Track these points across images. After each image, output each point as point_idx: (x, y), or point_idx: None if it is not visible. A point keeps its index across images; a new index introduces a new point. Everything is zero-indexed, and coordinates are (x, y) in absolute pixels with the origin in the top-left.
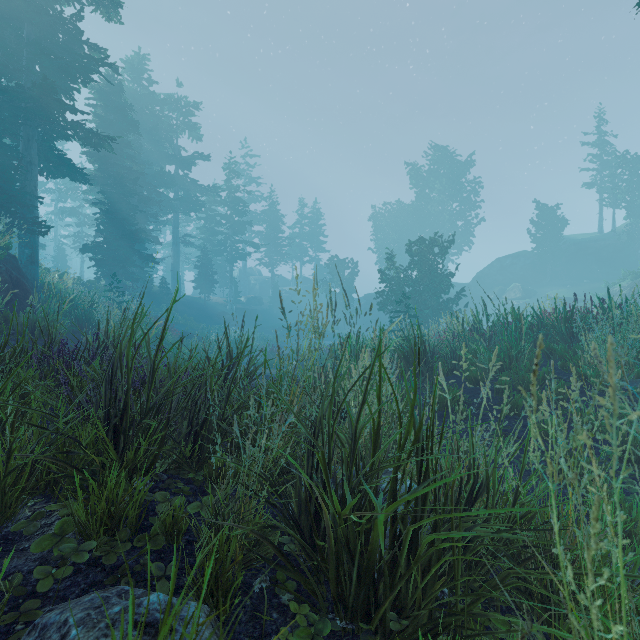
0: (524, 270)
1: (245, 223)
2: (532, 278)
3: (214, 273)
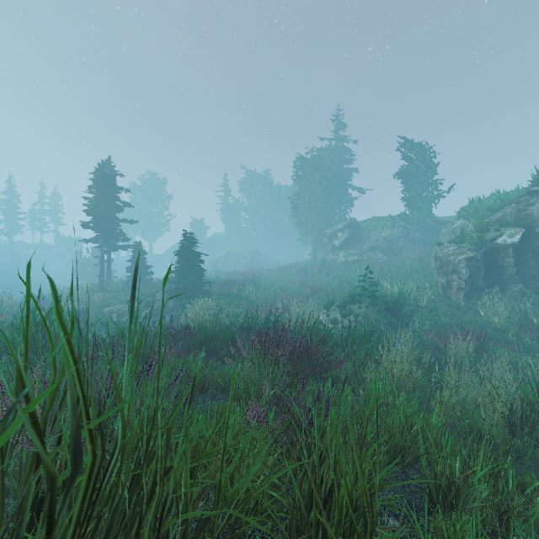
0: None
1: None
2: None
3: None
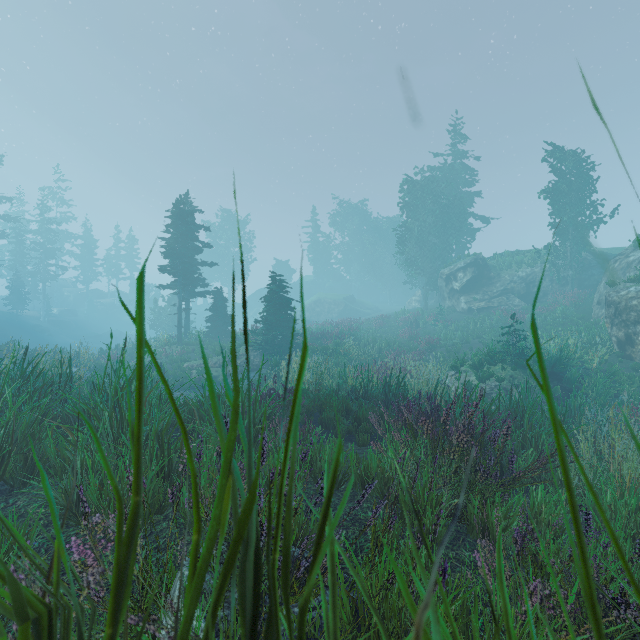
0: None
1: (59, 250)
2: None
3: (27, 293)
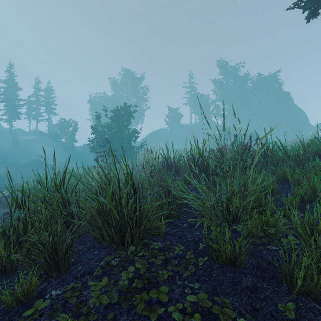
0: (164, 136)
1: None
2: (168, 140)
3: None
